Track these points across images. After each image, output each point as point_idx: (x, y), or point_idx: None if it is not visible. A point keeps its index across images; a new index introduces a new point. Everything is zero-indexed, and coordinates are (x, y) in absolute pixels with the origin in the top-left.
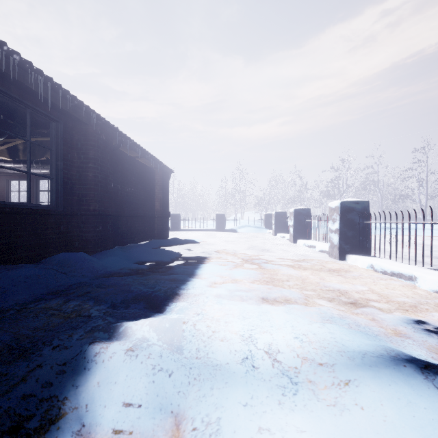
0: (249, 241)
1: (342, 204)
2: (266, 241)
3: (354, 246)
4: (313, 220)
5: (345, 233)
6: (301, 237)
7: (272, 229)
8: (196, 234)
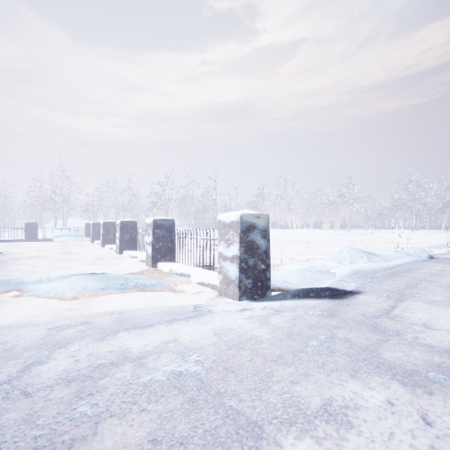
0: (63, 248)
1: (121, 223)
2: (81, 247)
3: (128, 246)
4: (115, 231)
5: (123, 238)
6: (109, 242)
7: (90, 237)
8: None
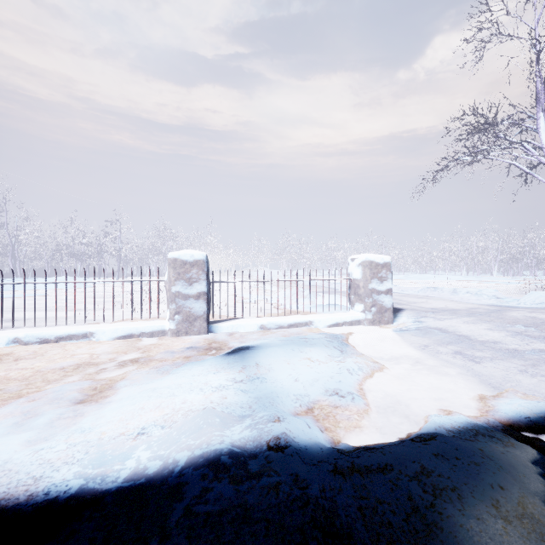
0: None
1: None
2: None
3: None
4: None
5: None
6: None
7: None
8: None
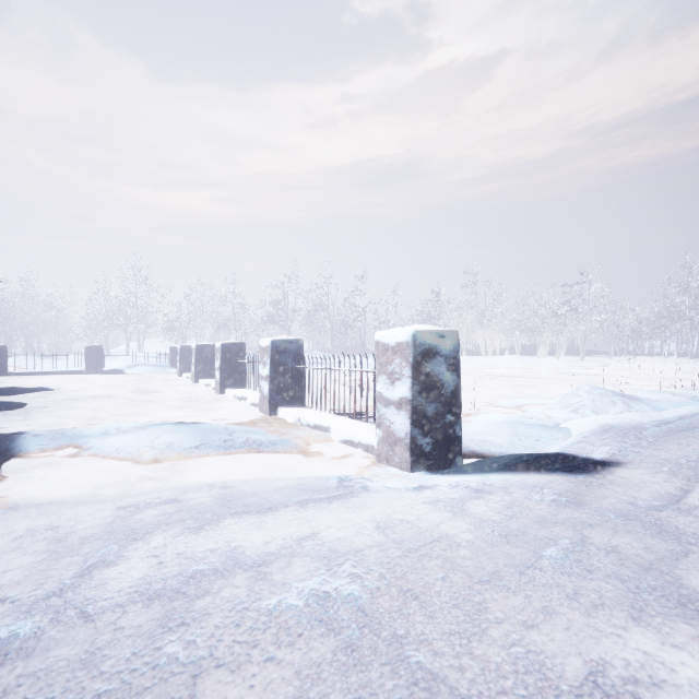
0: (139, 384)
1: (223, 346)
2: (164, 383)
3: (233, 381)
4: (213, 358)
5: (225, 370)
6: (204, 376)
7: (177, 368)
8: (45, 379)
